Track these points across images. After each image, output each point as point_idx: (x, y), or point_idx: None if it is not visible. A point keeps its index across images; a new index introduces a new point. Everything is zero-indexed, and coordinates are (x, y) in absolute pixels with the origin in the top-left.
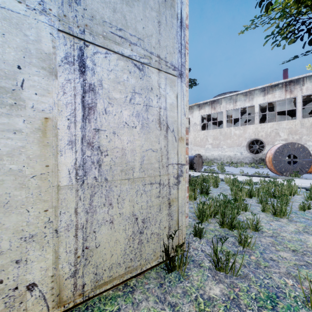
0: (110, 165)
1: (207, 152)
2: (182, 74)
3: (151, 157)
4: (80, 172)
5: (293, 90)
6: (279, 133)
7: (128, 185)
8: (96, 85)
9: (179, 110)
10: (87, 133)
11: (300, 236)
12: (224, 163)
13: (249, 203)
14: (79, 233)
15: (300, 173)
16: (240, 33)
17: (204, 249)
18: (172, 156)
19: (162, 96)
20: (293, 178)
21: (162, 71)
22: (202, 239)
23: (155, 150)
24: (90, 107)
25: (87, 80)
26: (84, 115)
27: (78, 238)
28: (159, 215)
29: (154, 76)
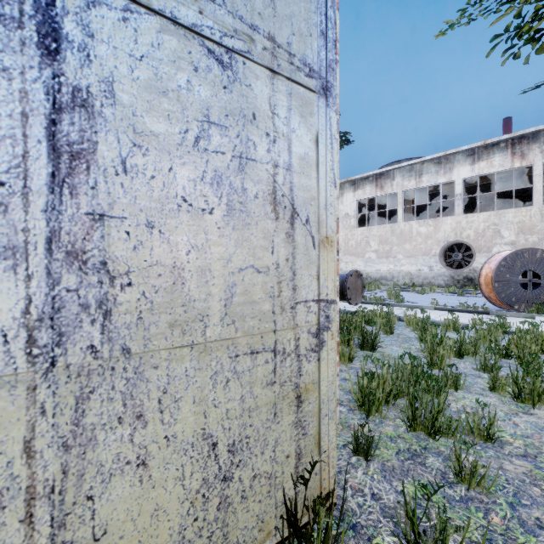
0: (138, 310)
1: (369, 265)
2: (329, 88)
3: (252, 287)
4: (43, 335)
5: (527, 153)
6: (501, 232)
7: (192, 361)
8: (94, 93)
9: (321, 173)
10: (65, 226)
11: None
12: (398, 286)
13: (460, 369)
14: (38, 510)
15: None
16: (439, 35)
17: (377, 491)
18: (306, 282)
19: (280, 137)
20: (534, 316)
21: (280, 77)
22: (371, 461)
23: (264, 270)
24: (77, 151)
25: (66, 75)
26: (56, 173)
27: (37, 523)
28: (272, 429)
29: (260, 86)
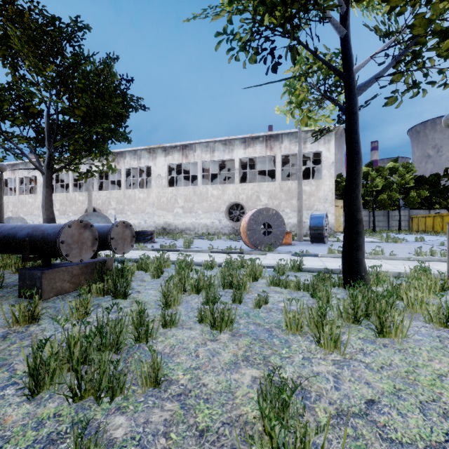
0: None
1: (177, 219)
2: None
3: None
4: None
5: (273, 147)
6: (260, 197)
7: None
8: None
9: None
10: None
11: (232, 374)
12: (198, 235)
13: (191, 304)
14: None
15: (274, 246)
16: (185, 20)
17: None
18: None
19: None
20: (267, 253)
21: None
22: None
23: None
24: None
25: None
26: None
27: None
28: None
29: None
